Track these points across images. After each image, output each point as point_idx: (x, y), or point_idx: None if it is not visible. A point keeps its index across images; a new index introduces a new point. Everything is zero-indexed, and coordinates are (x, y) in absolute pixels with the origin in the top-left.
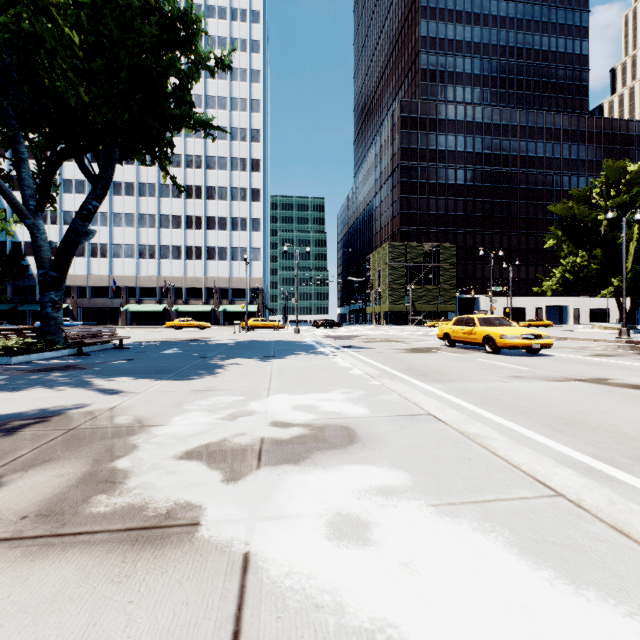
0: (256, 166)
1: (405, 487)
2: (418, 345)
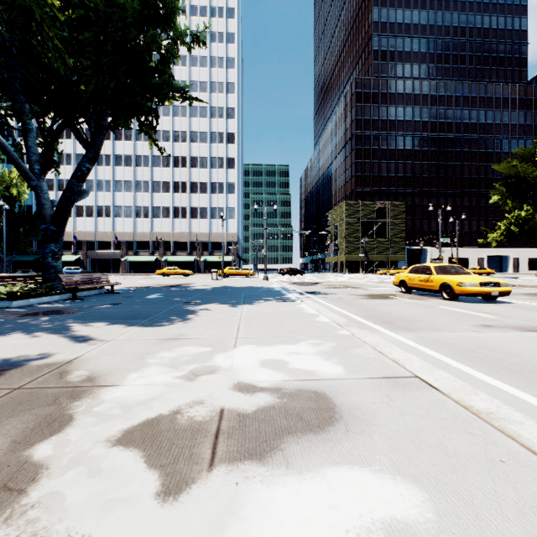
0: (231, 139)
1: (428, 526)
2: (375, 291)
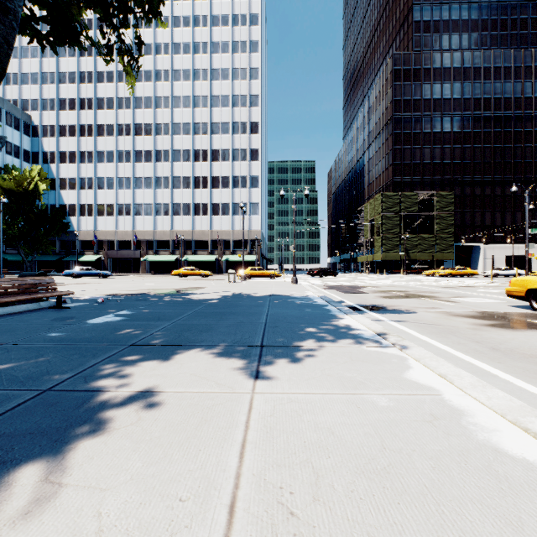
0: (255, 128)
1: None
2: (477, 306)
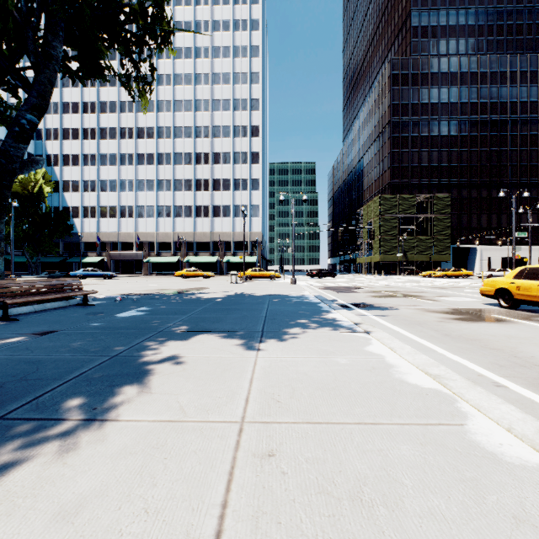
0: (255, 132)
1: None
2: (454, 304)
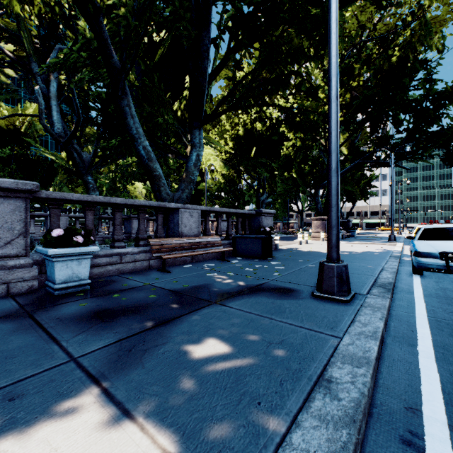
0: None
1: None
2: None
